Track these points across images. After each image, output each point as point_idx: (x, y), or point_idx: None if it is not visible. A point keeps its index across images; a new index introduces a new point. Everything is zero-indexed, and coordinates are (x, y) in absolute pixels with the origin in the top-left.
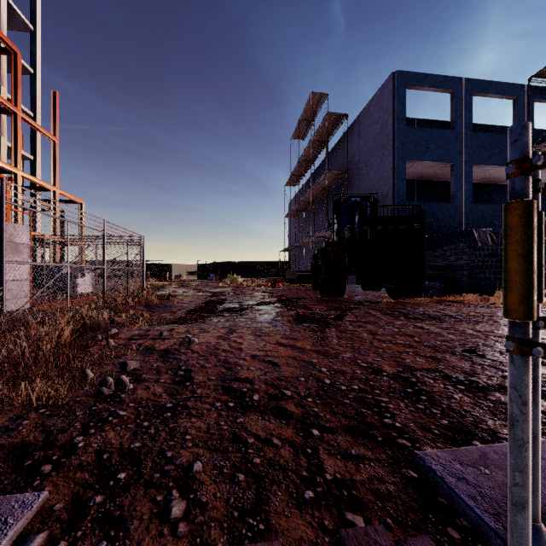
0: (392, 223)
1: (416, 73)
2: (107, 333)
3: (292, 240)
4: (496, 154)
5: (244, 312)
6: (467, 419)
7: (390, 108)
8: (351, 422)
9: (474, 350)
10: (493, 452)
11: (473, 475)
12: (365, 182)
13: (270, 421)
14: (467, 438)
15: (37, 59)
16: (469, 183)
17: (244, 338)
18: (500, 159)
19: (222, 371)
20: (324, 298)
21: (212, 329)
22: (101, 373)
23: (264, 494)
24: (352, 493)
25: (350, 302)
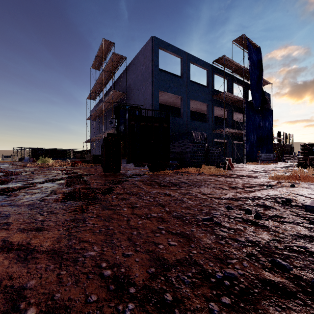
0: (150, 122)
1: (164, 41)
2: None
3: (92, 135)
4: (200, 96)
5: (16, 192)
6: None
7: (150, 57)
8: None
9: (212, 218)
10: None
11: None
12: (136, 100)
13: None
14: None
15: None
16: (189, 109)
17: None
18: (202, 99)
19: None
20: (107, 173)
21: None
22: None
23: None
24: None
25: (124, 175)
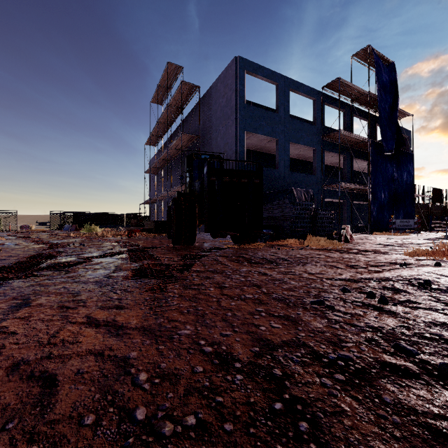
0: (236, 177)
1: (253, 63)
2: None
3: (152, 194)
4: (304, 137)
5: (74, 268)
6: None
7: (233, 86)
8: None
9: (323, 300)
10: None
11: None
12: (214, 146)
13: None
14: None
15: None
16: (288, 156)
17: (31, 318)
18: (306, 141)
19: None
20: (177, 246)
21: None
22: None
23: None
24: None
25: (200, 249)
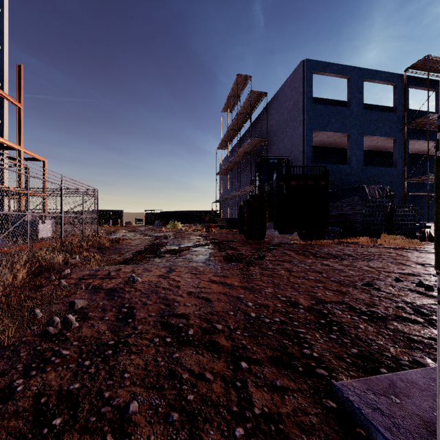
0: (302, 180)
1: (321, 62)
2: (60, 274)
3: (222, 193)
4: (381, 128)
5: (182, 253)
6: (373, 347)
7: (300, 89)
8: (275, 353)
9: (371, 284)
10: (400, 380)
11: (386, 405)
12: (281, 147)
13: (204, 355)
14: (375, 366)
15: (4, 36)
16: (361, 150)
17: (182, 276)
18: (384, 132)
19: (161, 307)
20: (248, 240)
21: (155, 269)
22: (50, 312)
23: (196, 434)
24: (279, 427)
25: (269, 244)
